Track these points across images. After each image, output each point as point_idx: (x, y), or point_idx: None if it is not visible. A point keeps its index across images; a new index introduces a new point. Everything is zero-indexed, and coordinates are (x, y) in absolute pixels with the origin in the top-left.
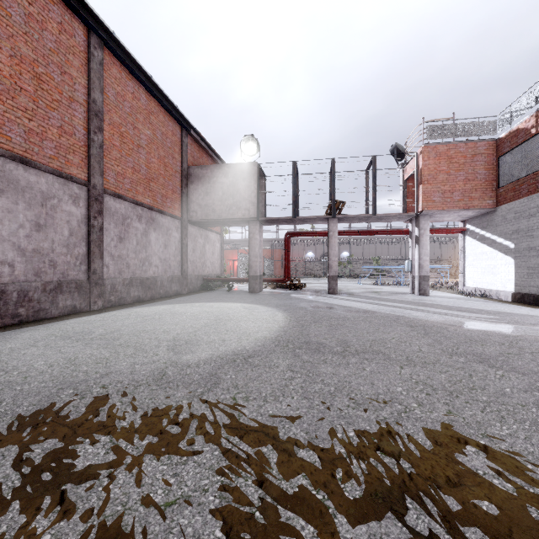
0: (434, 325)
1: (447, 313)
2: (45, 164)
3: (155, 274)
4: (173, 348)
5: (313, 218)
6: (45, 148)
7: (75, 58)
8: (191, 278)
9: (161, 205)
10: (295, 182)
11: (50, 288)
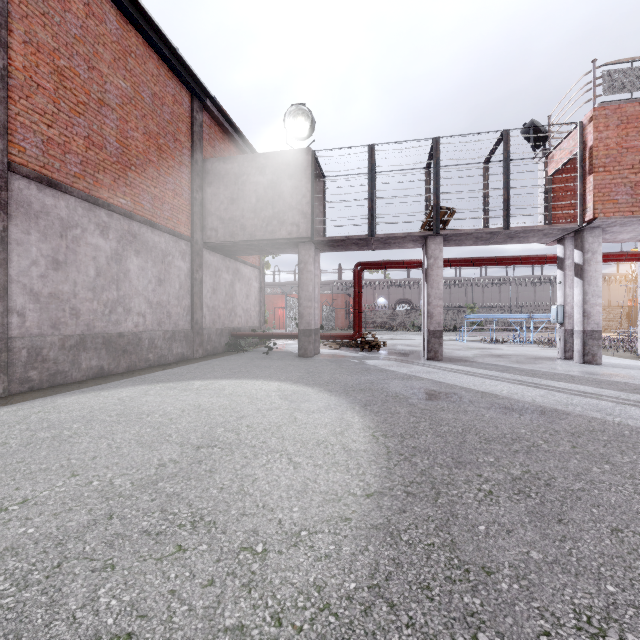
0: None
1: None
2: None
3: (138, 328)
4: None
5: (402, 237)
6: None
7: None
8: (209, 333)
9: (151, 214)
10: (372, 178)
11: None
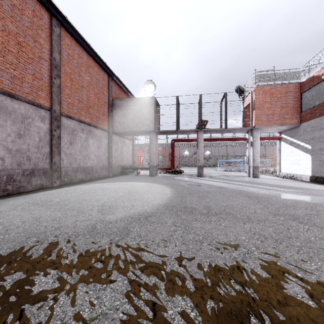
0: (263, 196)
1: (271, 189)
2: (23, 97)
3: (92, 165)
4: (101, 210)
5: (188, 131)
6: (24, 87)
7: (42, 32)
8: (114, 167)
9: (96, 123)
10: (177, 108)
11: (27, 173)
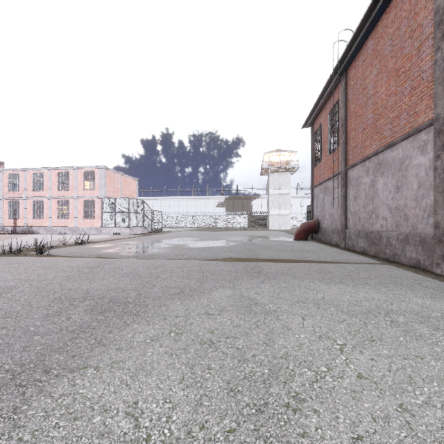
0: None
1: None
2: None
3: None
4: (253, 300)
5: None
6: None
7: None
8: None
9: None
10: None
11: None
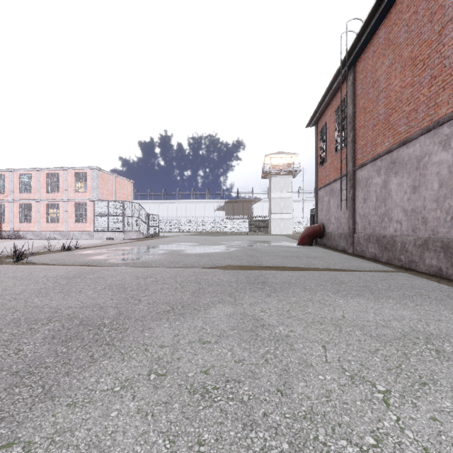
0: None
1: None
2: None
3: None
4: (259, 321)
5: None
6: None
7: None
8: None
9: None
10: None
11: None
